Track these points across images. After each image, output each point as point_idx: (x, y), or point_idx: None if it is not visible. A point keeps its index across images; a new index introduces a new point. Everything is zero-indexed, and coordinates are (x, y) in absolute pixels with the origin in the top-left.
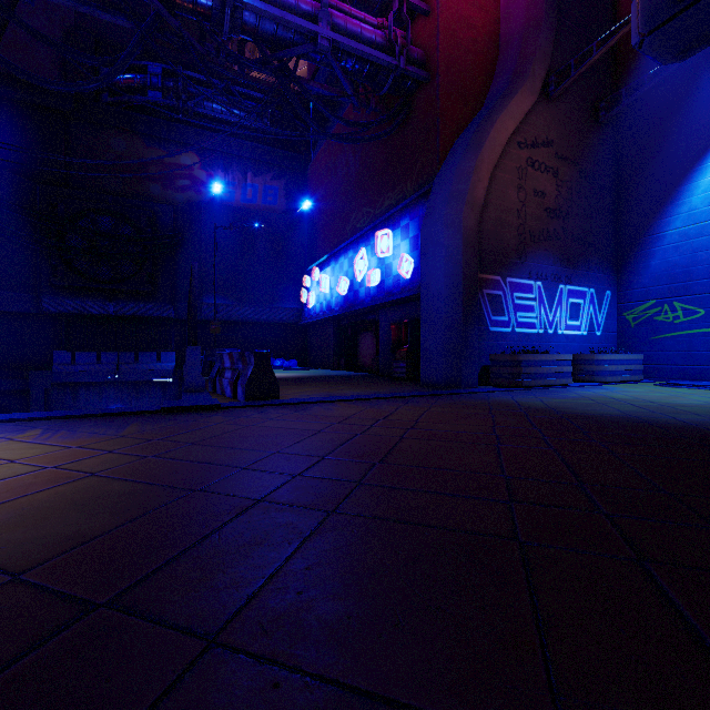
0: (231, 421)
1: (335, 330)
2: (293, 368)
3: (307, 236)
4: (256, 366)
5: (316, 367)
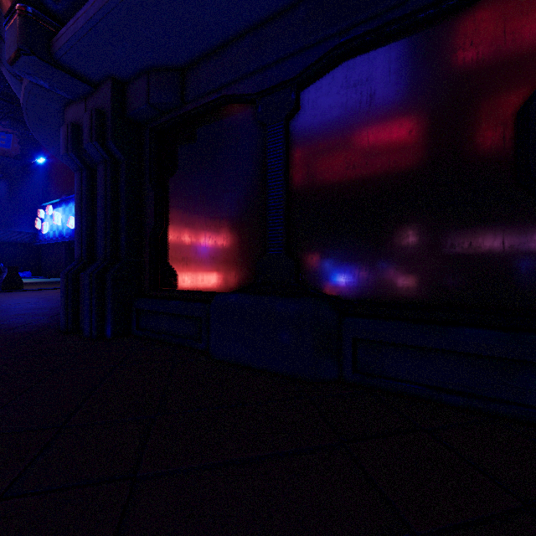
0: (1, 295)
1: (67, 250)
2: (28, 278)
3: (42, 179)
4: (9, 273)
5: (50, 277)
